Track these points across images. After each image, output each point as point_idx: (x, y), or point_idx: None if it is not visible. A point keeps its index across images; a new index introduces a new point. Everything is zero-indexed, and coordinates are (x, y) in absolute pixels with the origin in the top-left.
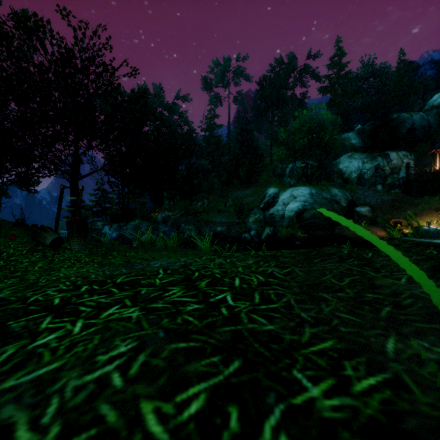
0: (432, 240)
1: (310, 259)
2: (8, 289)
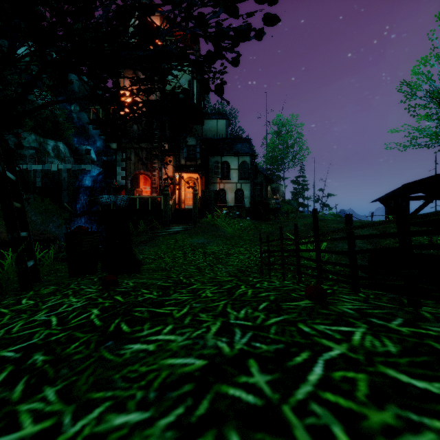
0: (180, 228)
1: (195, 234)
2: (240, 245)
